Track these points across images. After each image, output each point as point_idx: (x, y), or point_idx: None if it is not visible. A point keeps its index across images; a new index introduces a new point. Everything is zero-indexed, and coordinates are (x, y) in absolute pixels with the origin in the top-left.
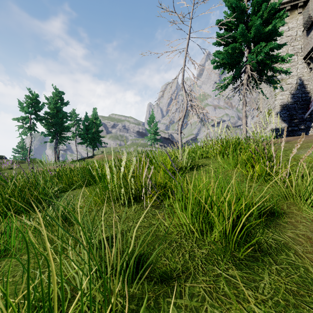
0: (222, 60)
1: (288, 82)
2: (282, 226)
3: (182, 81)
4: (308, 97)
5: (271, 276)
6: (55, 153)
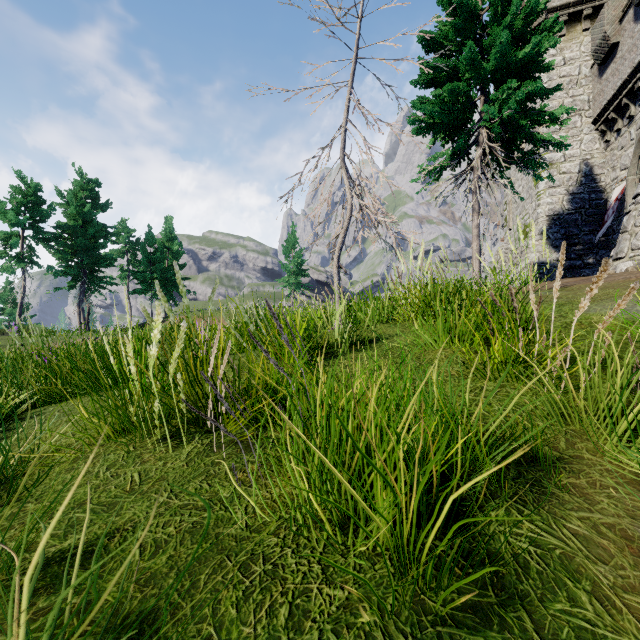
0: (431, 118)
1: (563, 170)
2: (556, 498)
3: (342, 155)
4: (602, 200)
5: None
6: (81, 313)
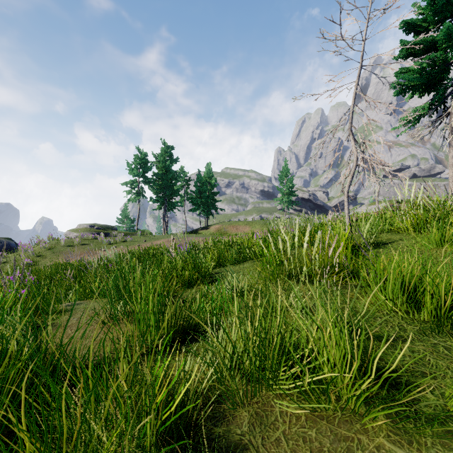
0: (411, 81)
1: None
2: None
3: (350, 127)
4: None
5: None
6: (164, 223)
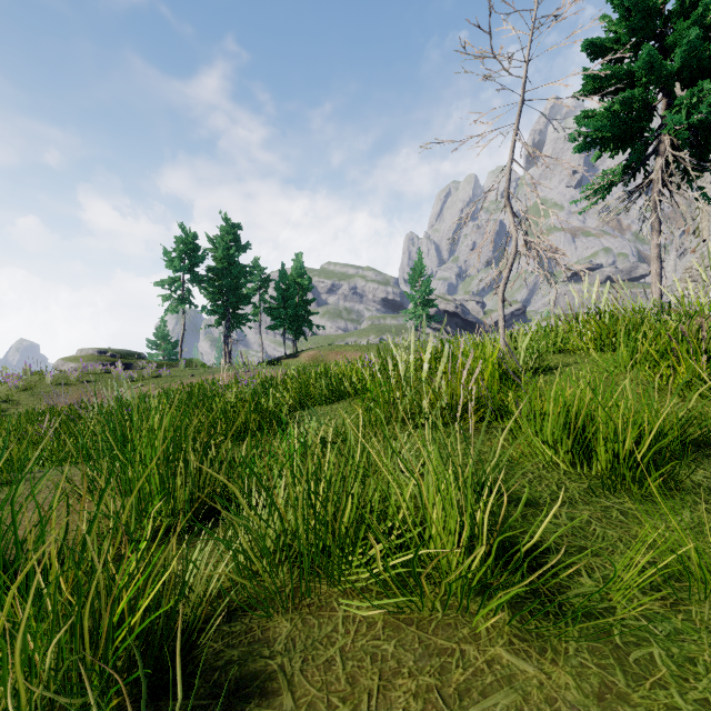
0: (598, 132)
1: None
2: None
3: (506, 194)
4: None
5: (694, 514)
6: (226, 349)
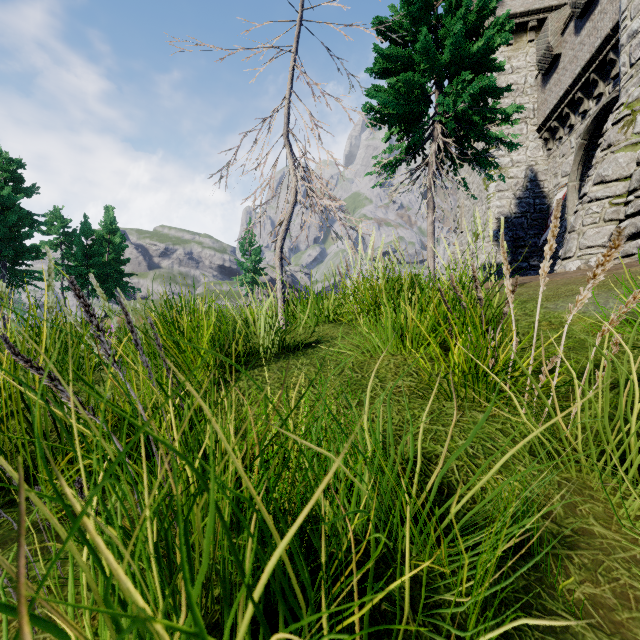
0: (386, 109)
1: (511, 175)
2: None
3: (285, 131)
4: (545, 205)
5: None
6: None
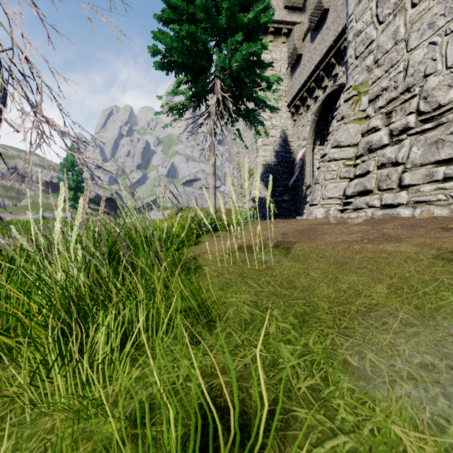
0: (172, 55)
1: (271, 134)
2: None
3: None
4: (292, 159)
5: None
6: None
